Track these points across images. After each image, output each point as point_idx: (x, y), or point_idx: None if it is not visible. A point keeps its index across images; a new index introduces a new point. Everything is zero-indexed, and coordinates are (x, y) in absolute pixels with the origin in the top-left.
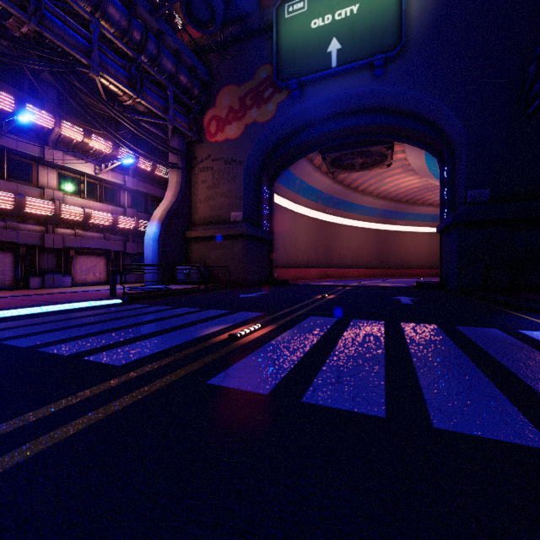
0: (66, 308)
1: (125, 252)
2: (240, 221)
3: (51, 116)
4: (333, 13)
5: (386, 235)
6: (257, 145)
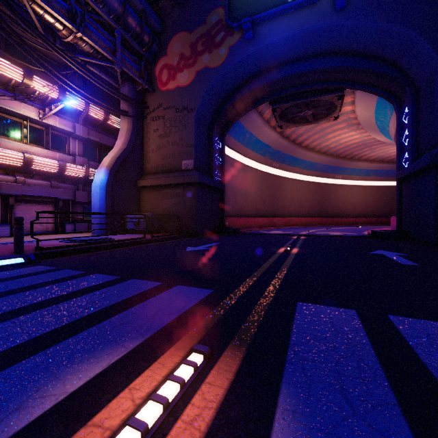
0: None
1: (75, 201)
2: (191, 169)
3: None
4: None
5: (325, 188)
6: (209, 92)
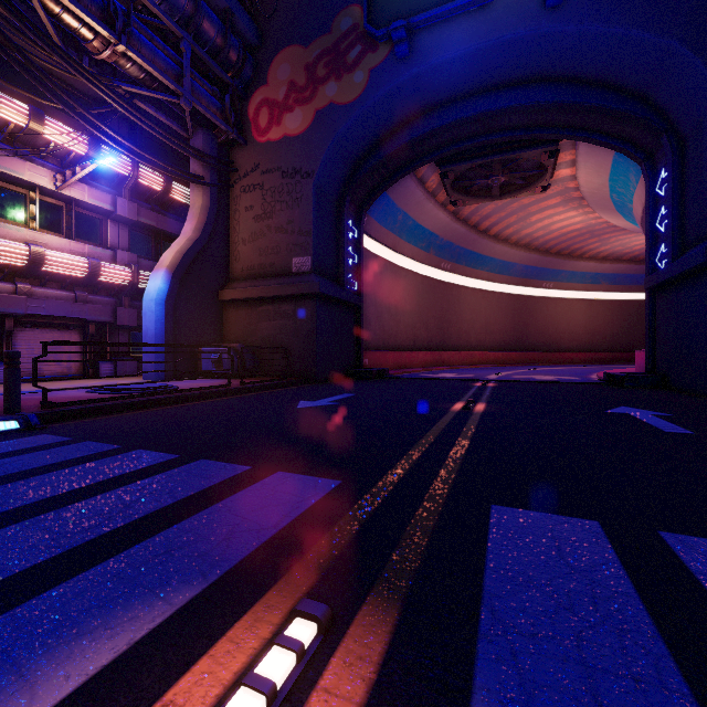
0: None
1: (115, 324)
2: (307, 272)
3: None
4: None
5: (527, 303)
6: (336, 144)
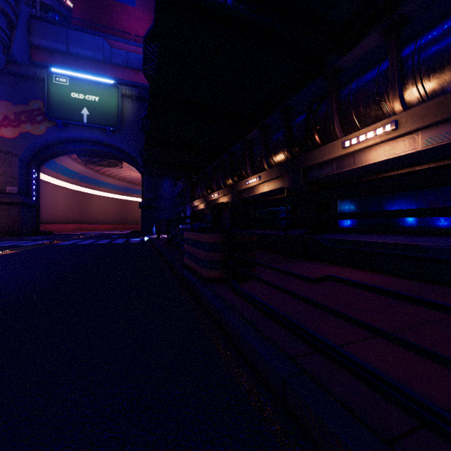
0: None
1: None
2: (15, 193)
3: None
4: (85, 95)
5: (126, 203)
6: (30, 147)
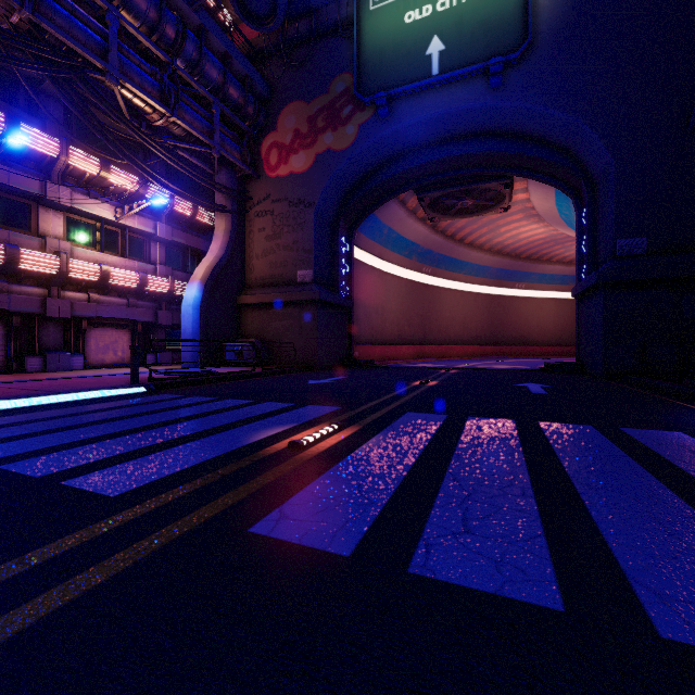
0: (65, 400)
1: (156, 324)
2: (309, 282)
3: (56, 140)
4: (434, 2)
5: (501, 302)
6: (332, 181)
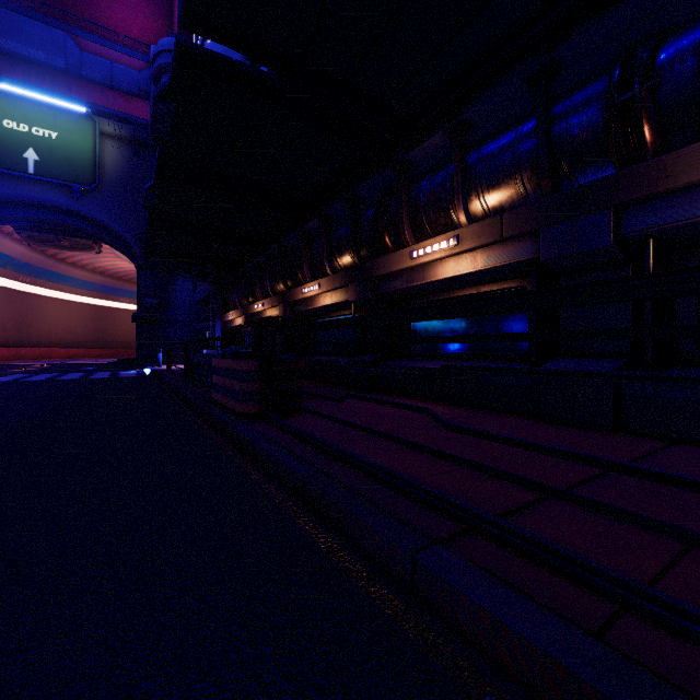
0: None
1: None
2: None
3: None
4: (31, 126)
5: (107, 312)
6: None
